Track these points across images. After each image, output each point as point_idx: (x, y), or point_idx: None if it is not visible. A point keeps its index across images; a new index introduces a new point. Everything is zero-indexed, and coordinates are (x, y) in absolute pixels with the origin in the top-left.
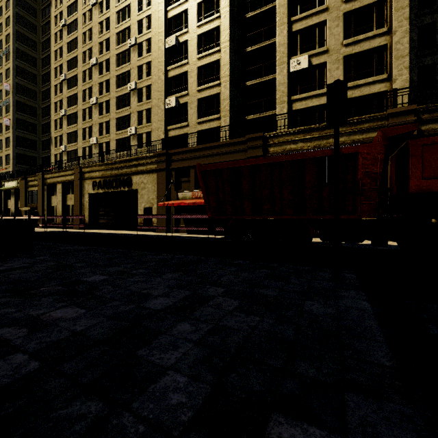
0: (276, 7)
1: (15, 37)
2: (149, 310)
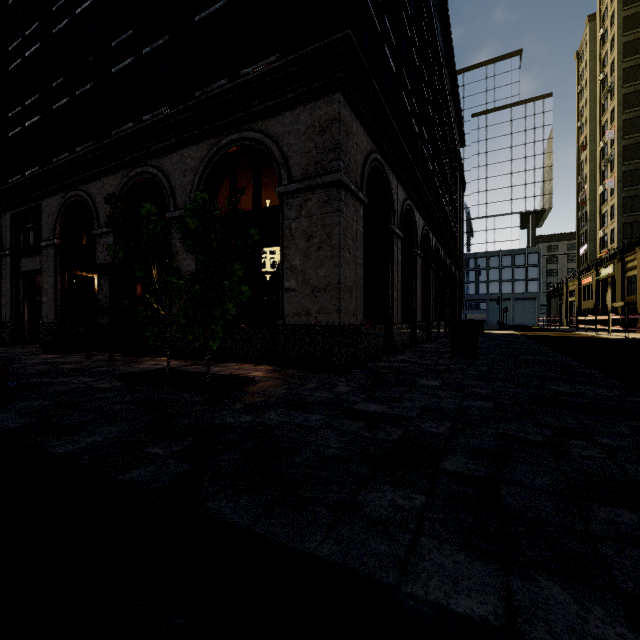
0: None
1: (620, 57)
2: (350, 405)
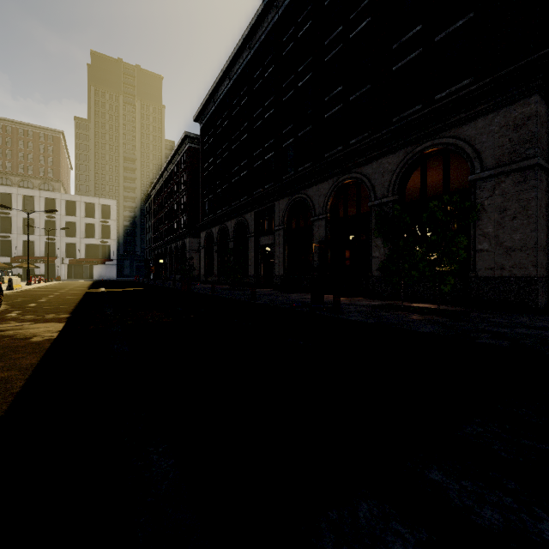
0: None
1: None
2: None
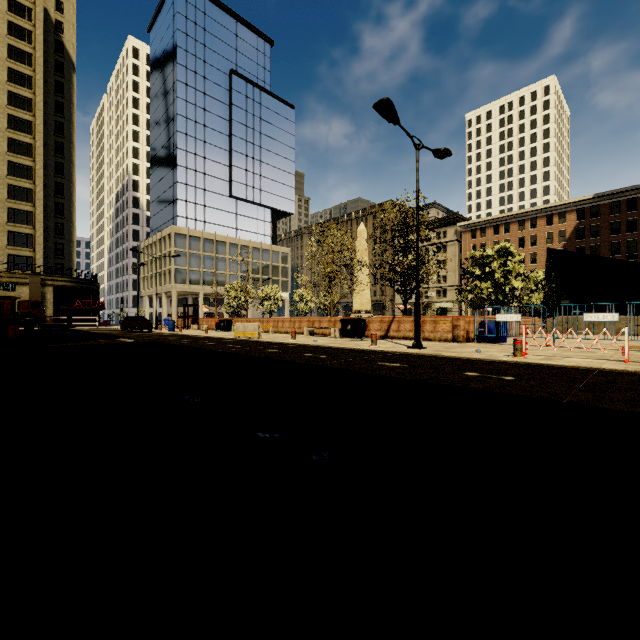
0: None
1: None
2: None
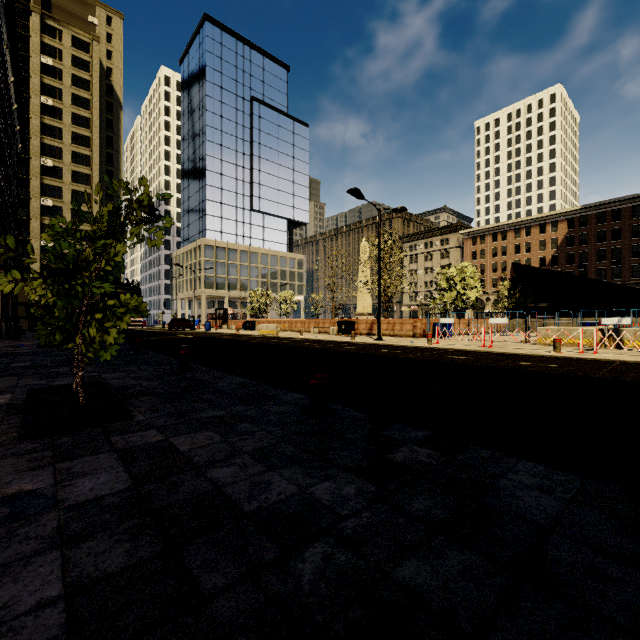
0: (33, 207)
1: None
2: None
